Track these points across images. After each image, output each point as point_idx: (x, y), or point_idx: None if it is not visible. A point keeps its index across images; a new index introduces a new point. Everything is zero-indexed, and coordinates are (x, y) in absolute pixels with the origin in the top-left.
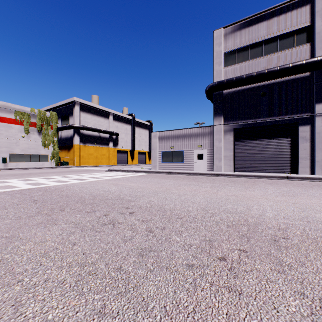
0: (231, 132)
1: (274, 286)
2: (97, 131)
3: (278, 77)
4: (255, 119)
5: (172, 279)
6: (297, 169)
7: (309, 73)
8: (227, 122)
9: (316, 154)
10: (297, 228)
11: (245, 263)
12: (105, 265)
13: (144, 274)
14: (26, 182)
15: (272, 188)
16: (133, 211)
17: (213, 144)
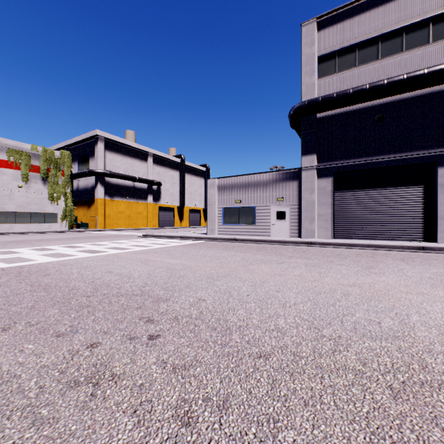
0: (329, 177)
1: None
2: (130, 178)
3: (405, 91)
4: (367, 157)
5: None
6: (435, 234)
7: None
8: (323, 162)
9: None
10: None
11: None
12: None
13: None
14: (1, 256)
15: (413, 270)
16: (159, 331)
17: (300, 197)
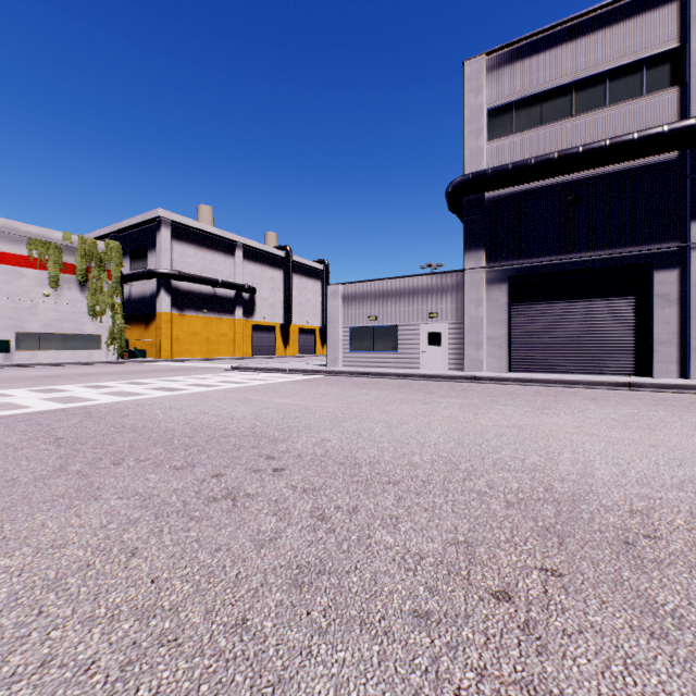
0: (503, 284)
1: (649, 681)
2: (210, 282)
3: (607, 163)
4: (557, 256)
5: (377, 660)
6: (650, 366)
7: (676, 153)
8: (494, 261)
9: (692, 332)
10: (675, 509)
11: (563, 610)
12: (205, 616)
13: (304, 644)
14: (47, 395)
15: (600, 410)
16: (283, 466)
17: (462, 311)
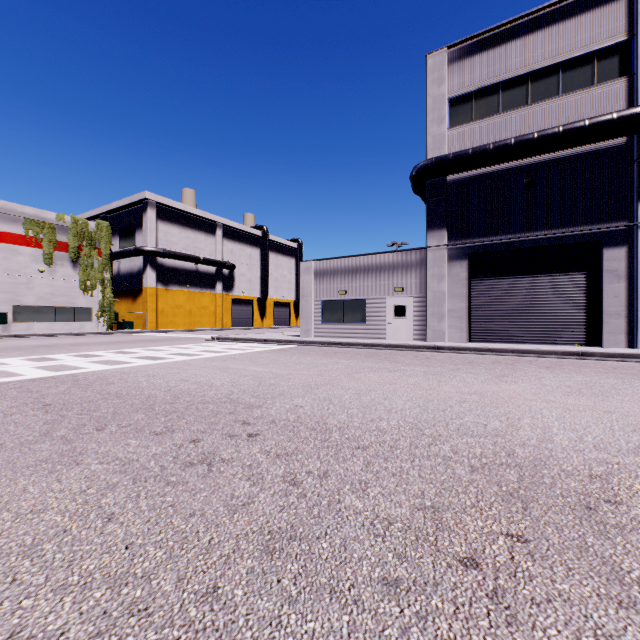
0: (464, 260)
1: None
2: (192, 259)
3: (561, 148)
4: (513, 234)
5: (347, 631)
6: (600, 336)
7: (624, 139)
8: (455, 240)
9: (639, 305)
10: (632, 473)
11: (530, 577)
12: (177, 584)
13: (274, 613)
14: (39, 364)
15: (555, 378)
16: (257, 431)
17: (425, 286)
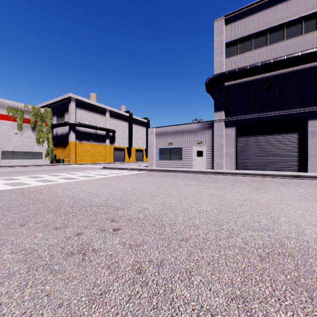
0: (233, 127)
1: None
2: (94, 127)
3: (285, 67)
4: (259, 113)
5: None
6: (306, 167)
7: None
8: (229, 116)
9: None
10: None
11: None
12: None
13: None
14: (7, 182)
15: (288, 190)
16: (119, 226)
17: (213, 140)
